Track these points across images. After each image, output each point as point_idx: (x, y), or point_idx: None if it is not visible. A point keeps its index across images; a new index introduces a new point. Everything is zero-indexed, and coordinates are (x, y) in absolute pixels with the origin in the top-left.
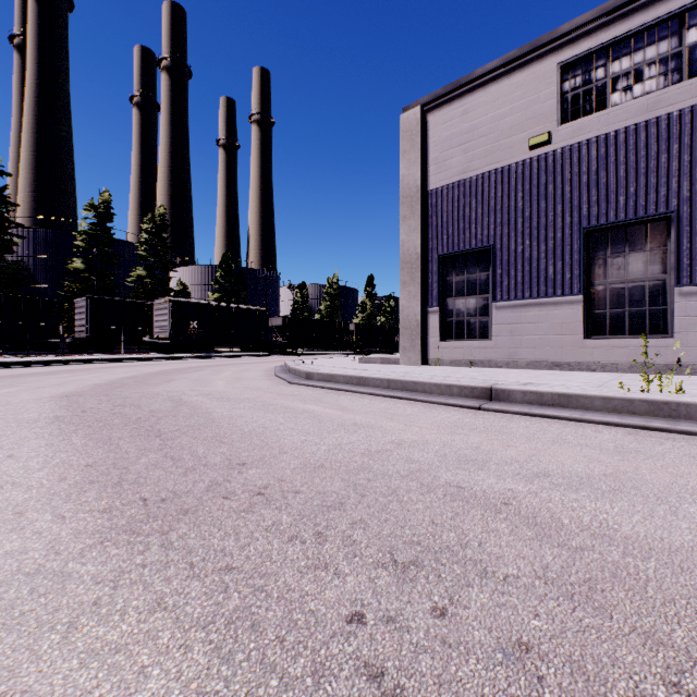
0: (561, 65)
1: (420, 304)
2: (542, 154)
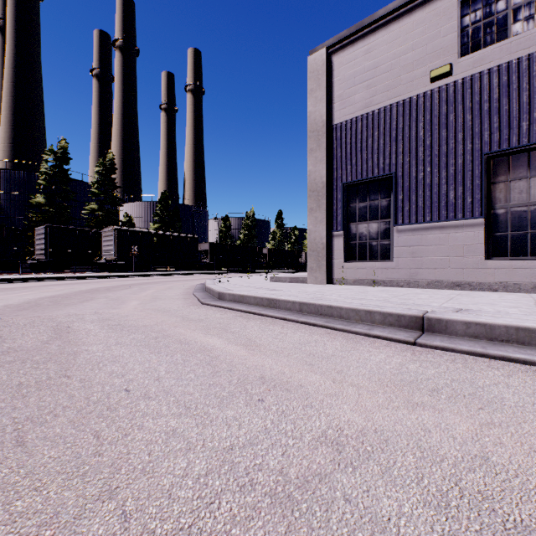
0: (461, 1)
1: (326, 228)
2: (443, 85)
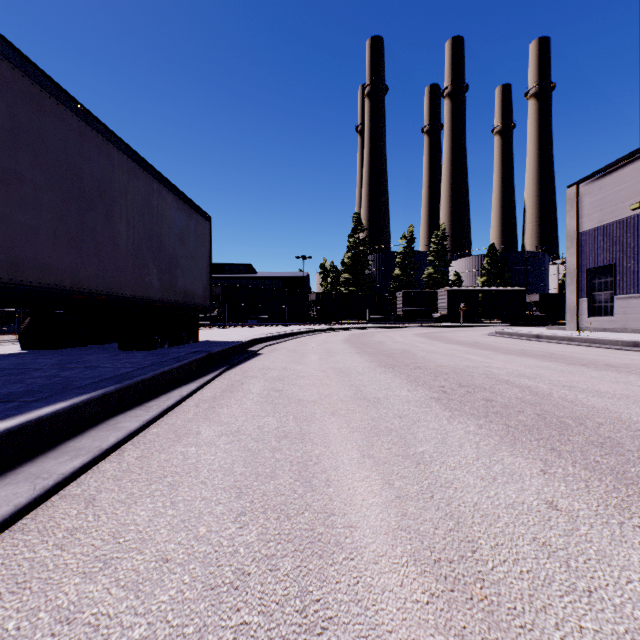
0: None
1: (576, 296)
2: (639, 212)
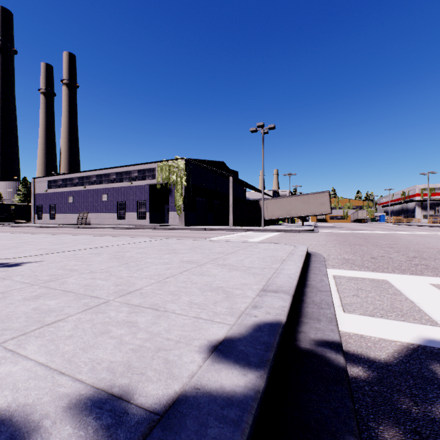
0: (49, 180)
1: (34, 213)
2: (47, 193)
